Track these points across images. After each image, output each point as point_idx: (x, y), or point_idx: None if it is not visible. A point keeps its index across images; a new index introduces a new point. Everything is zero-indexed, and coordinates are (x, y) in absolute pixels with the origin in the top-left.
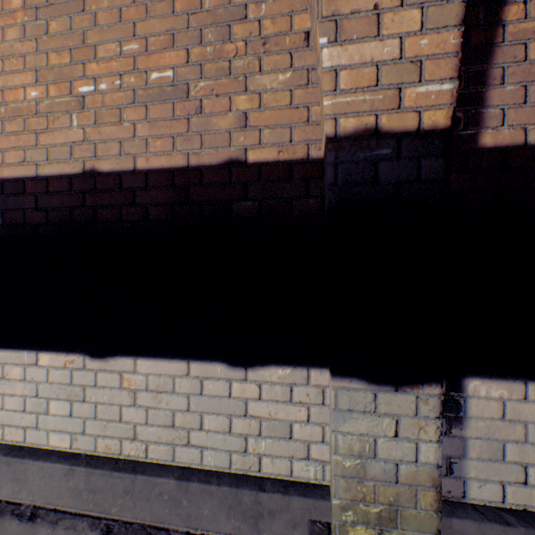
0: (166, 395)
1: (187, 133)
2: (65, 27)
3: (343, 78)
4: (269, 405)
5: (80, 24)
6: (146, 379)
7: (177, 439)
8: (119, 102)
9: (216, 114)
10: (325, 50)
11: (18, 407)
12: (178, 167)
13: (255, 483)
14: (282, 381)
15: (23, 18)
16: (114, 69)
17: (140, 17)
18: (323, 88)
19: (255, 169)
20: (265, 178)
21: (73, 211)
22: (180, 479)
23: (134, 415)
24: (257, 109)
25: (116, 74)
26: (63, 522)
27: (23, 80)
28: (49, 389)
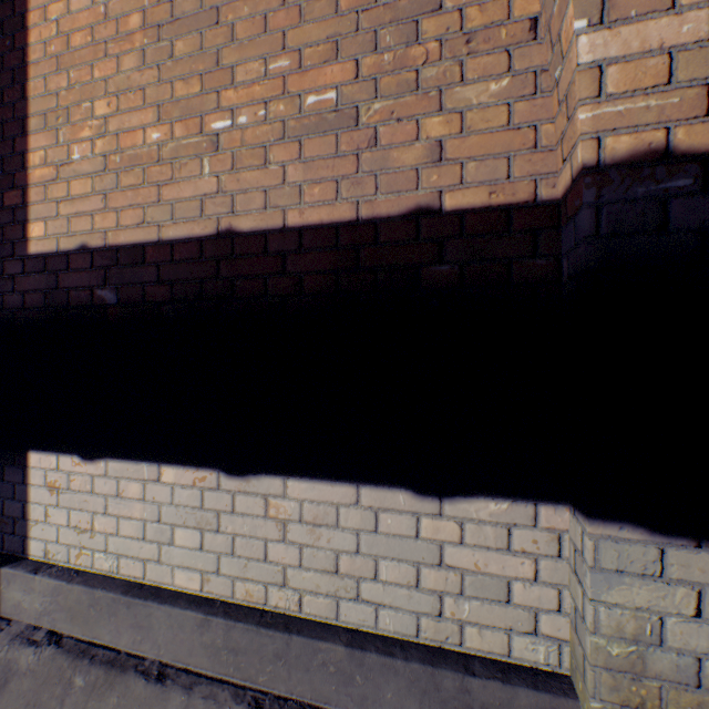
0: (327, 530)
1: (356, 174)
2: (194, 46)
3: (611, 78)
4: (475, 553)
5: (213, 41)
6: (300, 507)
7: (342, 590)
8: (264, 138)
9: (397, 145)
10: (583, 38)
11: (136, 534)
12: (343, 221)
13: (457, 662)
14: (494, 520)
15: (142, 41)
16: (256, 96)
17: (291, 23)
18: (578, 94)
19: (454, 219)
20: (469, 231)
21: (205, 283)
22: (351, 646)
23: (283, 554)
24: (456, 135)
25: (259, 102)
26: (199, 687)
27: (142, 120)
28: (174, 512)
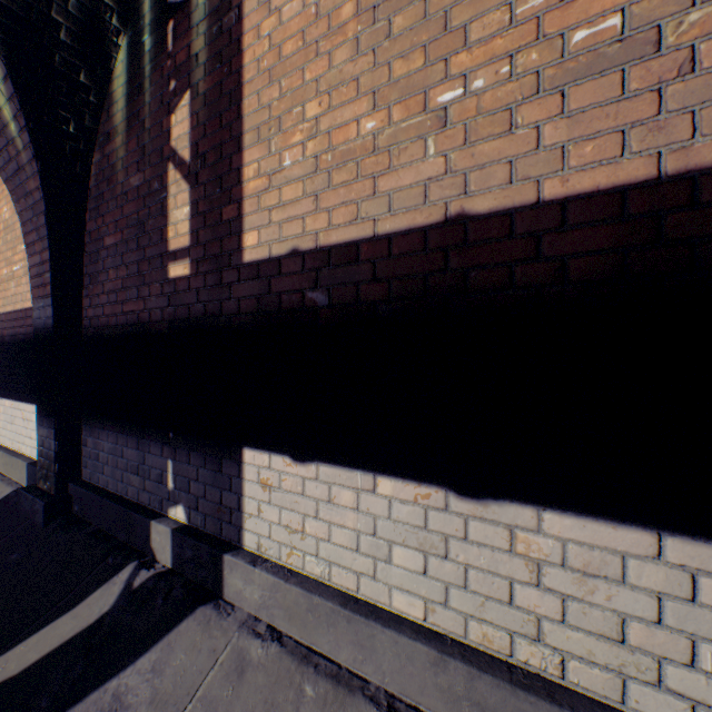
0: (605, 584)
1: (655, 116)
2: (415, 17)
3: None
4: None
5: (439, 4)
6: (561, 548)
7: (630, 667)
8: (507, 99)
9: None
10: None
11: (348, 543)
12: (632, 183)
13: None
14: None
15: (355, 29)
16: (496, 52)
17: None
18: None
19: None
20: None
21: (428, 278)
22: None
23: (535, 601)
24: None
25: (501, 58)
26: None
27: (355, 111)
28: (391, 528)
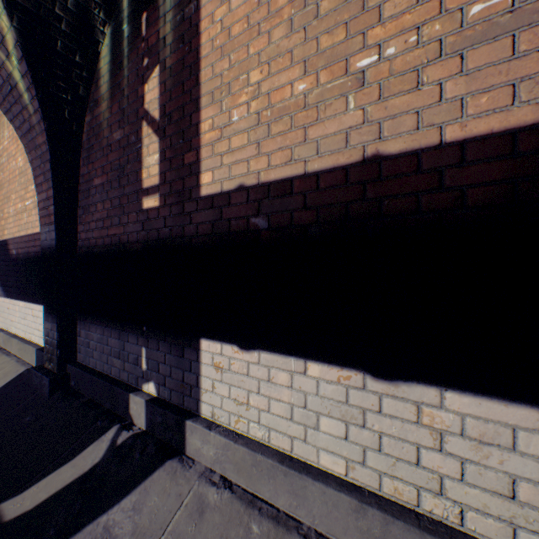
0: (498, 451)
1: None
2: (338, 1)
3: None
4: None
5: None
6: (460, 421)
7: (520, 518)
8: (415, 63)
9: None
10: None
11: (284, 414)
12: (521, 126)
13: None
14: None
15: (289, 12)
16: (406, 25)
17: None
18: None
19: None
20: None
21: (349, 206)
22: None
23: (438, 463)
24: None
25: (409, 30)
26: None
27: (289, 77)
28: (318, 402)
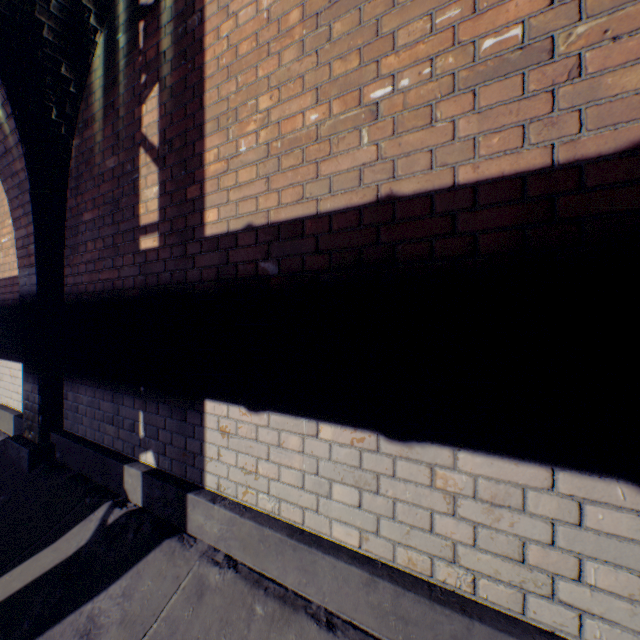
0: (508, 512)
1: (549, 114)
2: (351, 24)
3: None
4: None
5: (371, 13)
6: (473, 482)
7: (529, 583)
8: (429, 97)
9: (612, 69)
10: None
11: (295, 482)
12: (531, 170)
13: None
14: None
15: (301, 33)
16: (420, 55)
17: None
18: None
19: None
20: None
21: (362, 250)
22: None
23: (451, 529)
24: None
25: (423, 61)
26: None
27: (301, 105)
28: (331, 468)
